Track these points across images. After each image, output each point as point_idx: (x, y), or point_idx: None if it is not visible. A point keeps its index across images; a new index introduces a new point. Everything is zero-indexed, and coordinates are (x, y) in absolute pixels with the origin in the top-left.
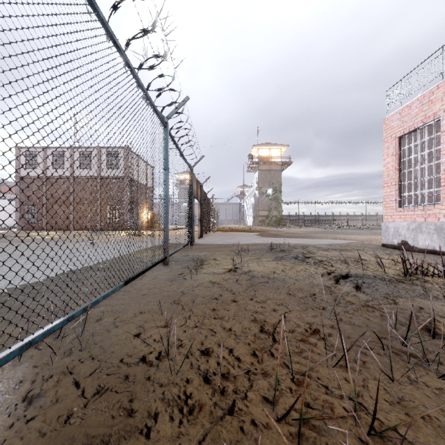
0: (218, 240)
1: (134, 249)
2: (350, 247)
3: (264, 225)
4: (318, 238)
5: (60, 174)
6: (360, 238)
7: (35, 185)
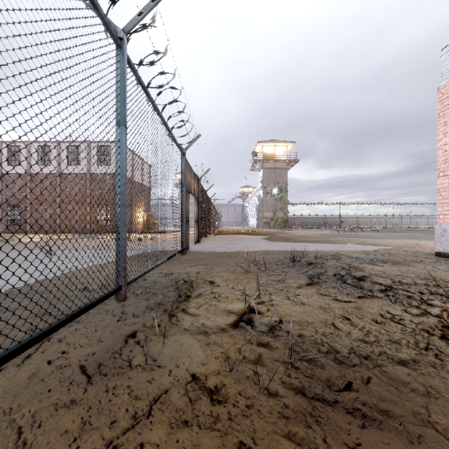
0: (219, 247)
1: (100, 261)
2: (397, 257)
3: (269, 227)
4: (341, 243)
5: (45, 171)
6: (396, 244)
7: (18, 184)
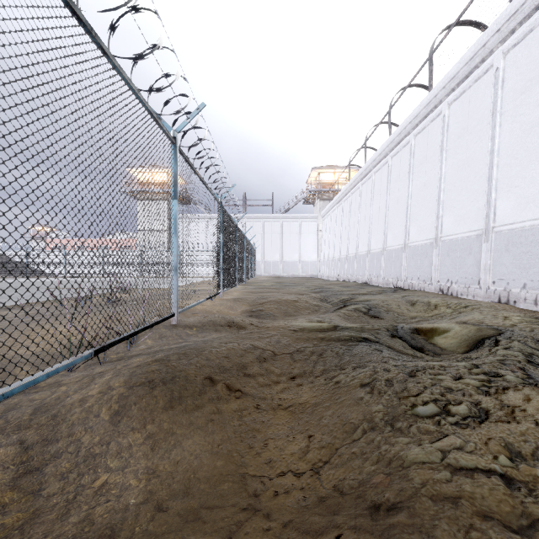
0: None
1: None
2: None
3: None
4: None
5: None
6: None
7: None
